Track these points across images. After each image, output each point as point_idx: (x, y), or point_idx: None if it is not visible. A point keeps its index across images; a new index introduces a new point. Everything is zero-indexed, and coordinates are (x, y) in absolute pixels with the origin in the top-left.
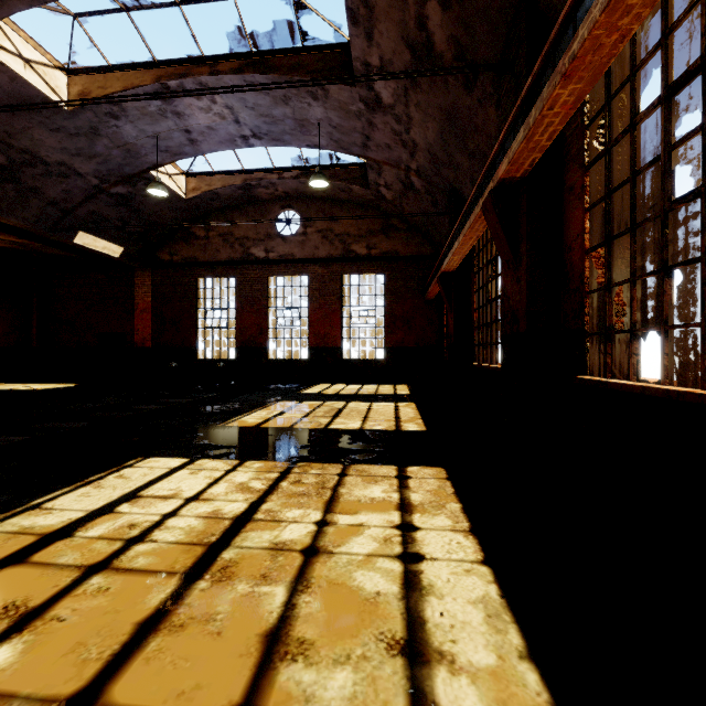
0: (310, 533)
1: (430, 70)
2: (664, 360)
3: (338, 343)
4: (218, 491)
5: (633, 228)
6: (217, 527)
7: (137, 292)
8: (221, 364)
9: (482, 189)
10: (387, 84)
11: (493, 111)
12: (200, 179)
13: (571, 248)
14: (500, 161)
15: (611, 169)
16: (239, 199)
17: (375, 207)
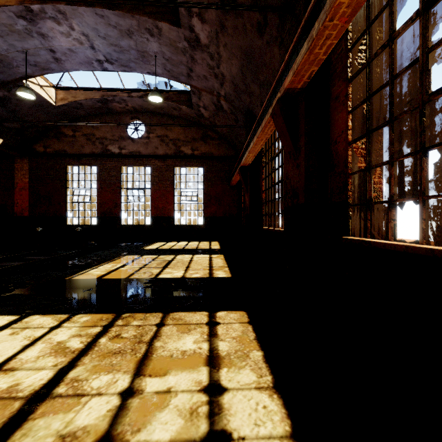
0: (110, 411)
1: (234, 4)
2: (422, 224)
3: (171, 214)
4: (29, 356)
5: (392, 121)
6: (0, 416)
7: (16, 175)
8: (79, 229)
9: (271, 101)
10: (204, 27)
11: (277, 51)
12: (67, 92)
13: (337, 142)
14: (285, 77)
15: (370, 78)
16: (99, 109)
17: (197, 123)
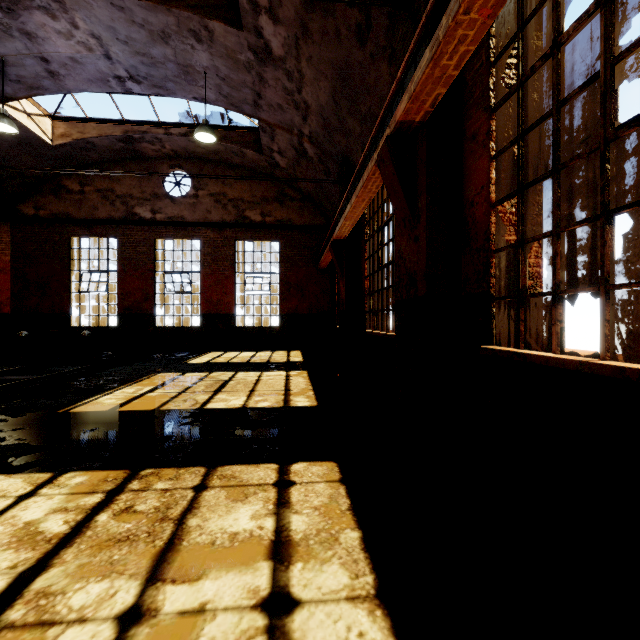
0: None
1: None
2: (605, 328)
3: (231, 310)
4: None
5: (557, 170)
6: None
7: None
8: (86, 333)
9: (376, 142)
10: (277, 31)
11: (386, 68)
12: (70, 124)
13: (474, 203)
14: (397, 104)
15: (525, 106)
16: (121, 152)
17: (270, 175)
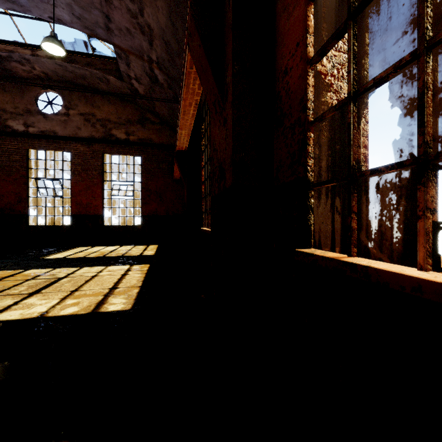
0: None
1: None
2: None
3: (99, 211)
4: None
5: None
6: None
7: None
8: None
9: None
10: None
11: None
12: None
13: (288, 69)
14: None
15: None
16: None
17: (133, 101)
